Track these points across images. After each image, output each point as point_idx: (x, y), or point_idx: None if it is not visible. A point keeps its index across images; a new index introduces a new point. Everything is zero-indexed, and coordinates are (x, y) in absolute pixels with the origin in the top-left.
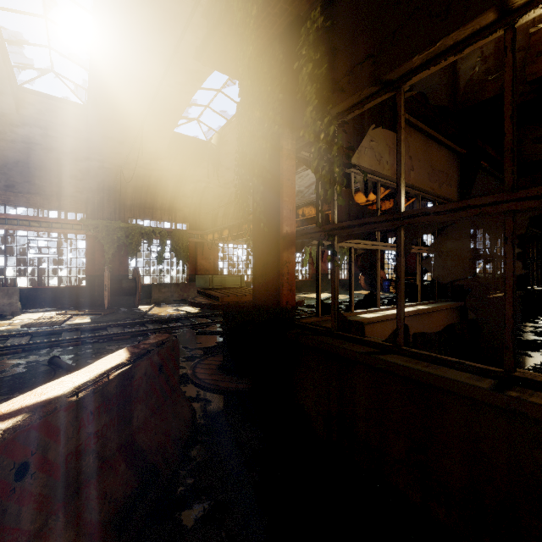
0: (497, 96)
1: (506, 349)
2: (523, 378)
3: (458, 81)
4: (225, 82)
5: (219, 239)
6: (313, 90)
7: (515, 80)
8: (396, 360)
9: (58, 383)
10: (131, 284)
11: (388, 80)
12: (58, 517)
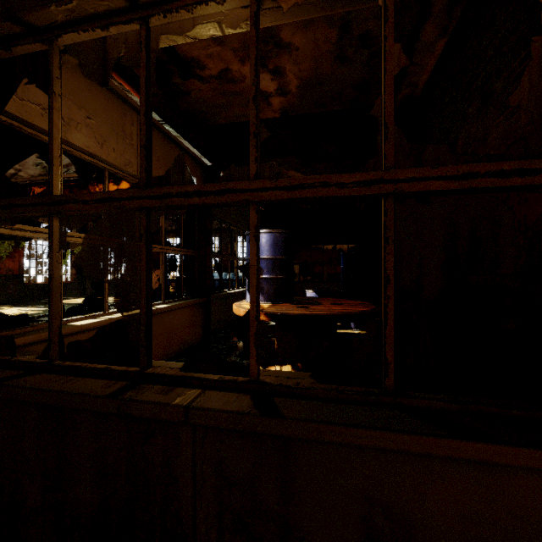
0: (229, 124)
1: (141, 347)
2: (150, 373)
3: (196, 97)
4: None
5: None
6: None
7: (150, 79)
8: (30, 382)
9: None
10: None
11: (30, 22)
12: None
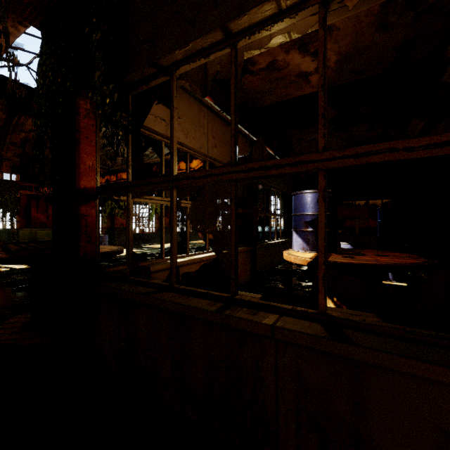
0: (272, 105)
1: (231, 280)
2: (239, 299)
3: (247, 88)
4: None
5: None
6: (101, 56)
7: (237, 86)
8: (164, 297)
9: None
10: None
11: (162, 64)
12: None
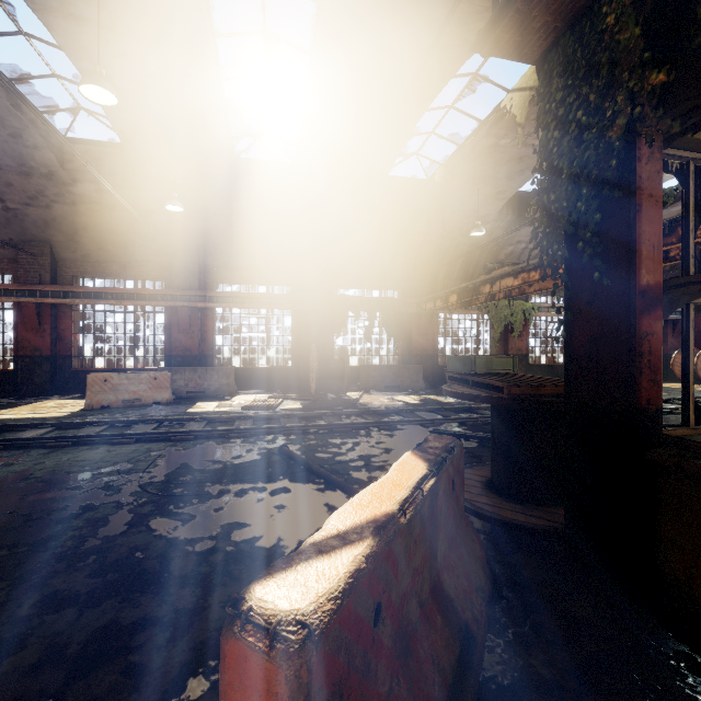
0: None
1: None
2: None
3: None
4: (460, 93)
5: (444, 307)
6: None
7: None
8: None
9: (373, 493)
10: (339, 366)
11: None
12: (398, 679)
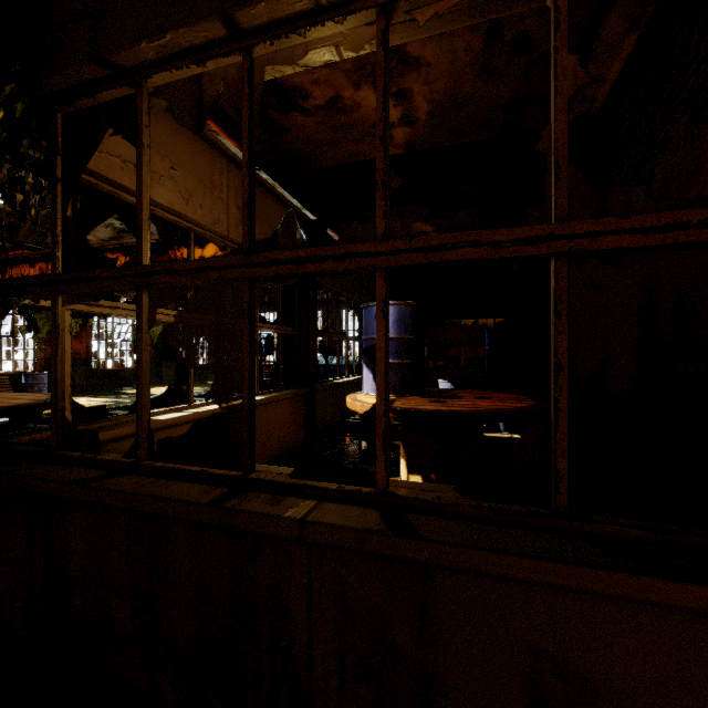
0: (339, 166)
1: (243, 447)
2: (255, 479)
3: (298, 134)
4: None
5: None
6: None
7: (254, 121)
8: (119, 484)
9: None
10: None
11: (118, 64)
12: None
